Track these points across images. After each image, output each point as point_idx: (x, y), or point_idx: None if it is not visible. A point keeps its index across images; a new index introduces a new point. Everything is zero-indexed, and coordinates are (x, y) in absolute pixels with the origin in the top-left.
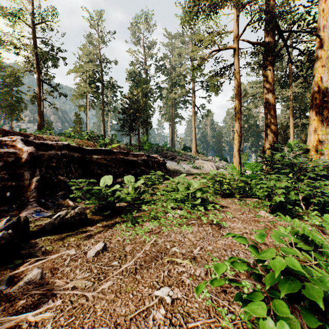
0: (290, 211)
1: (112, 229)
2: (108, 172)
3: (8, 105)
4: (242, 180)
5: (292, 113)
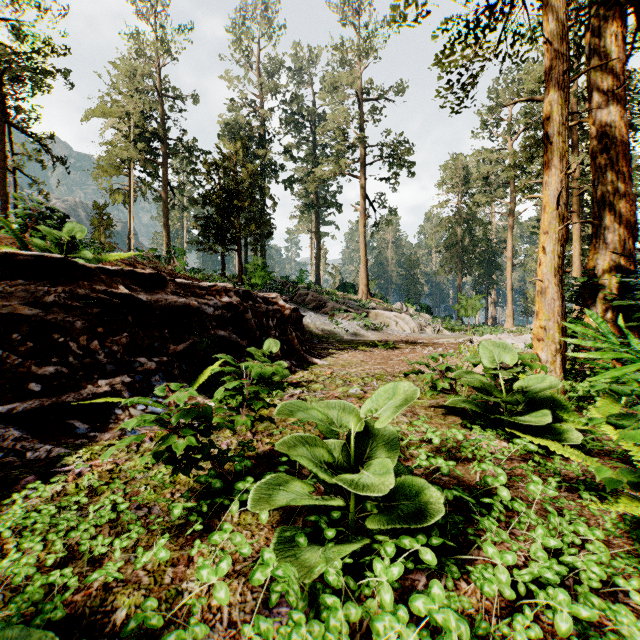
0: None
1: None
2: (50, 354)
3: None
4: None
5: (577, 210)
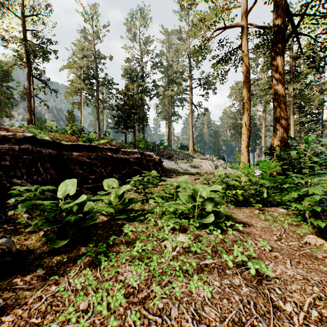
0: None
1: (57, 286)
2: (92, 172)
3: None
4: (262, 183)
5: (292, 111)
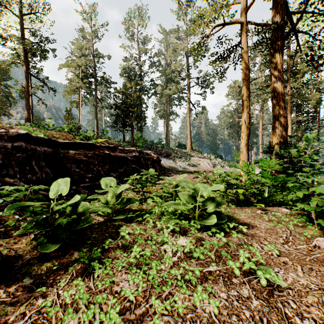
0: None
1: (44, 299)
2: (89, 171)
3: None
4: (264, 182)
5: (290, 109)
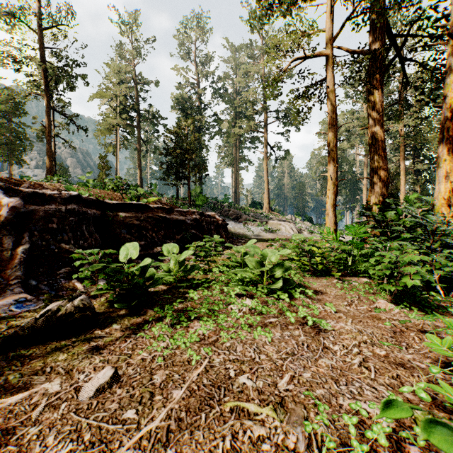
0: (423, 299)
1: (136, 335)
2: (142, 237)
3: (5, 142)
4: (344, 249)
5: (403, 155)
